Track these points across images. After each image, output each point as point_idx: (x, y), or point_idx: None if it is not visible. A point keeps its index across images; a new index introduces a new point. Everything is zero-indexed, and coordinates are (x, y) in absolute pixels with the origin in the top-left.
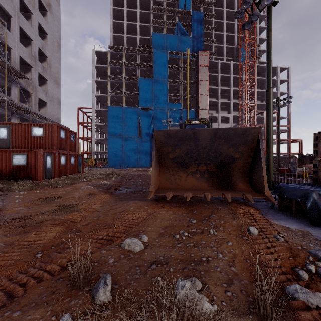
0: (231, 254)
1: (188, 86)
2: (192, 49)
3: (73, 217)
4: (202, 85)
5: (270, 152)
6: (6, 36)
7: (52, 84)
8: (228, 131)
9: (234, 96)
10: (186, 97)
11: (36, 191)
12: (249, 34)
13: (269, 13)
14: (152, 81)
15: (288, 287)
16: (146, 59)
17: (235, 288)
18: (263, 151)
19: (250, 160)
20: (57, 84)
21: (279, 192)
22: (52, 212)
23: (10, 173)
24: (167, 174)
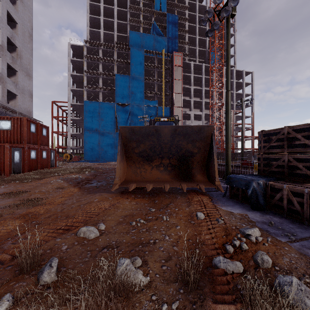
0: (177, 236)
1: (164, 84)
2: (167, 49)
3: (36, 210)
4: (177, 83)
5: (228, 147)
6: None
7: (23, 75)
8: (186, 128)
9: (206, 95)
10: (161, 94)
11: (1, 187)
12: (218, 39)
13: (227, 24)
14: (129, 77)
15: (214, 258)
16: (123, 56)
17: (172, 263)
18: (215, 146)
19: (206, 155)
20: (29, 75)
21: (230, 182)
22: (14, 206)
23: None
24: (133, 168)
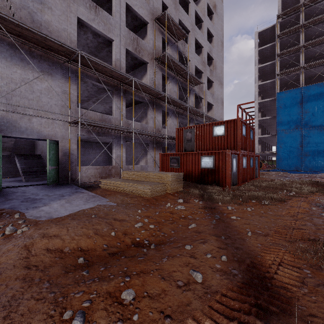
0: None
1: None
2: None
3: None
4: None
5: None
6: (186, 51)
7: (217, 85)
8: None
9: None
10: None
11: (247, 209)
12: None
13: None
14: None
15: None
16: None
17: None
18: None
19: None
20: (221, 83)
21: None
22: None
23: (199, 176)
24: None
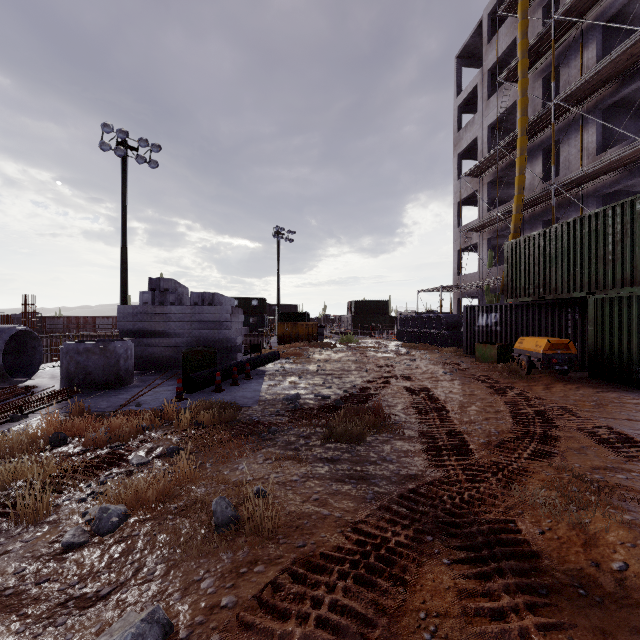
0: None
1: None
2: None
3: None
4: None
5: None
6: None
7: None
8: None
9: None
10: None
11: None
12: None
13: None
14: None
15: None
16: None
17: None
18: None
19: None
20: None
21: None
22: None
23: None
24: None
